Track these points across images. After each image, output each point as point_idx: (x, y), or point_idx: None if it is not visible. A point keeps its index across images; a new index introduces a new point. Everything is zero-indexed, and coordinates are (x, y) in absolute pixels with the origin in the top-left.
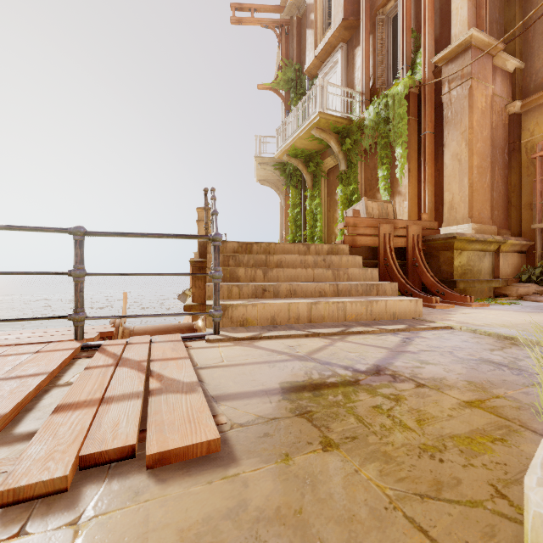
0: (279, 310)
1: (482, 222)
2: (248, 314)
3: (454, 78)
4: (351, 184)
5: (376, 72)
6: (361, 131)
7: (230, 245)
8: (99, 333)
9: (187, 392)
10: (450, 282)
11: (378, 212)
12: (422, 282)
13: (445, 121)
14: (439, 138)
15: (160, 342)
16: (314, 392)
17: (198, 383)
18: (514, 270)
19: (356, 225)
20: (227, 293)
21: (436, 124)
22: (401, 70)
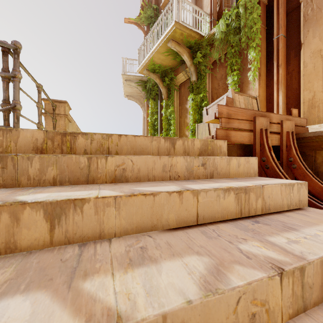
0: None
1: None
2: None
3: None
4: (201, 93)
5: None
6: (210, 45)
7: (26, 135)
8: None
9: None
10: None
11: (245, 107)
12: None
13: (303, 20)
14: (290, 42)
15: None
16: None
17: None
18: None
19: (230, 116)
20: None
21: (287, 29)
22: None
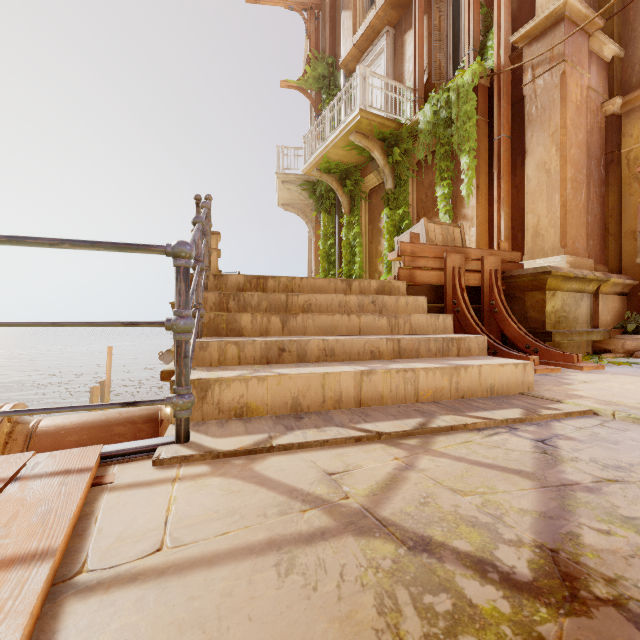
0: (306, 387)
1: (577, 254)
2: (250, 395)
3: (540, 62)
4: (400, 207)
5: (432, 62)
6: (413, 137)
7: (232, 279)
8: None
9: None
10: (543, 333)
11: (442, 239)
12: (502, 334)
13: (527, 120)
14: (517, 144)
15: (35, 477)
16: None
17: None
18: (615, 317)
19: (415, 254)
20: (218, 356)
21: (513, 126)
22: (467, 56)
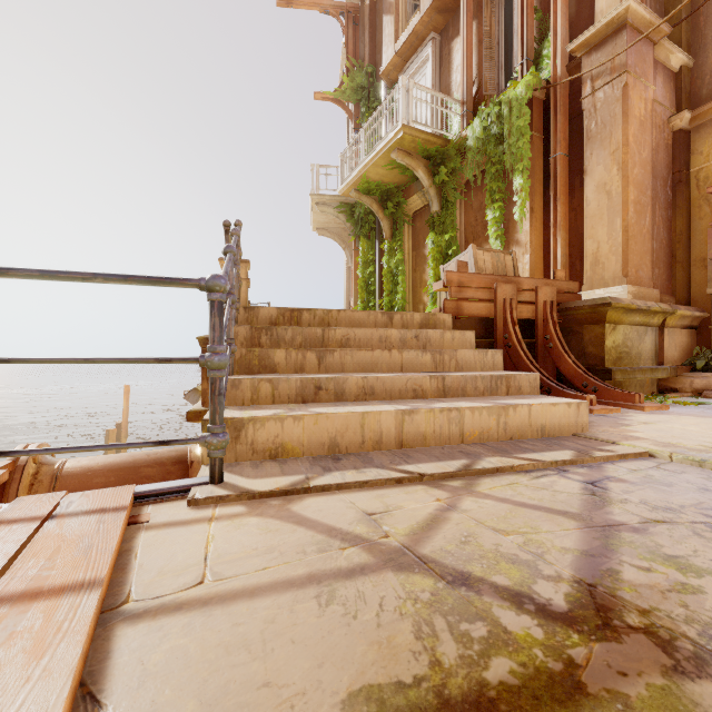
0: (345, 427)
1: (640, 284)
2: (285, 435)
3: (600, 73)
4: (447, 232)
5: (482, 72)
6: (461, 155)
7: (264, 312)
8: None
9: None
10: (602, 371)
11: (493, 267)
12: (558, 372)
13: (586, 137)
14: (575, 163)
15: (72, 515)
16: None
17: None
18: (683, 353)
19: (463, 284)
20: (251, 395)
21: (571, 143)
22: (520, 66)
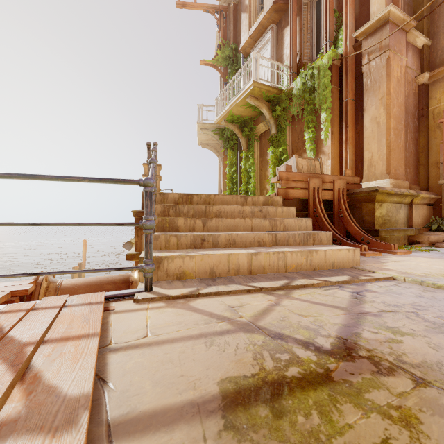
0: (218, 262)
1: (397, 178)
2: (185, 266)
3: (373, 50)
4: (281, 146)
5: (302, 49)
6: (289, 99)
7: (171, 196)
8: (9, 292)
9: (58, 430)
10: (373, 231)
11: (307, 168)
12: (347, 231)
13: (364, 89)
14: (358, 105)
15: (75, 306)
16: (272, 404)
17: (88, 398)
18: (424, 220)
19: (289, 179)
20: (165, 244)
21: (356, 92)
22: (325, 45)
